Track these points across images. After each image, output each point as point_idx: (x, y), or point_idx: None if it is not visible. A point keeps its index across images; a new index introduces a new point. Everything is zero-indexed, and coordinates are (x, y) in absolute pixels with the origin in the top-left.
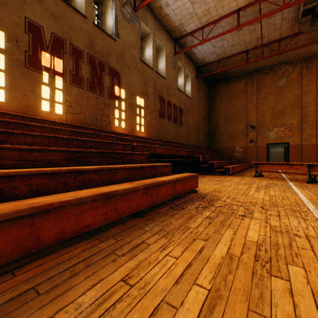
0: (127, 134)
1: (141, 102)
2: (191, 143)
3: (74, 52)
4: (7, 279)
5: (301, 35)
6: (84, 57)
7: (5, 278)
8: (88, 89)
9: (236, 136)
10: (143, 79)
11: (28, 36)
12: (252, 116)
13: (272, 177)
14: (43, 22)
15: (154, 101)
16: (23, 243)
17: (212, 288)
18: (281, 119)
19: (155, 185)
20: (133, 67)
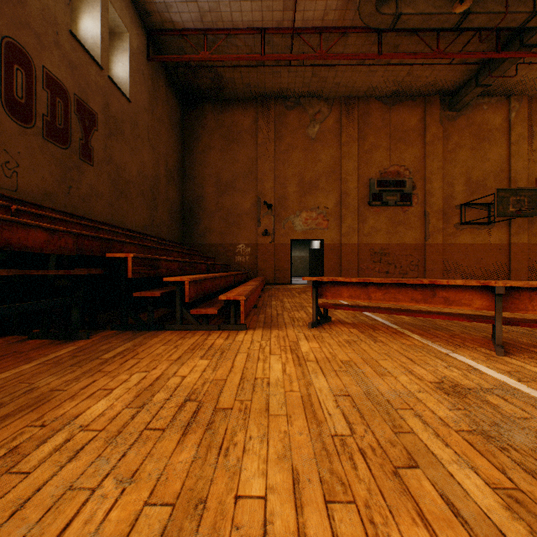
0: None
1: None
2: (131, 226)
3: None
4: None
5: (352, 37)
6: None
7: None
8: None
9: (239, 221)
10: None
11: None
12: (268, 184)
13: (356, 323)
14: None
15: None
16: None
17: None
18: (313, 197)
19: None
20: None
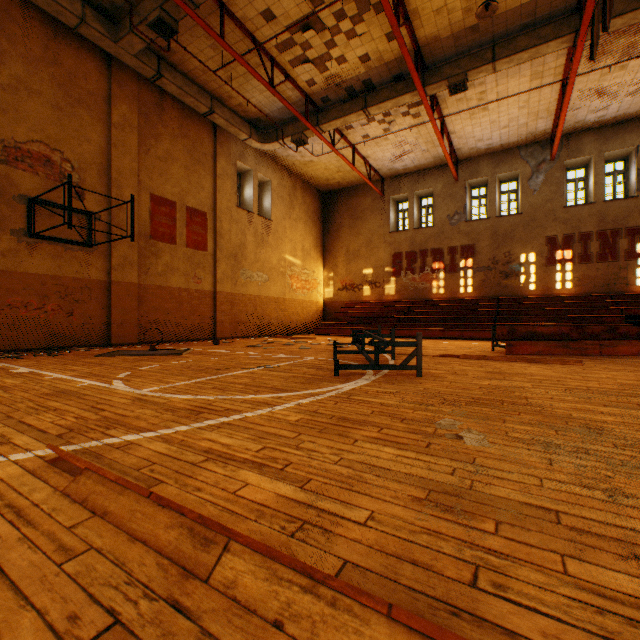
0: None
1: None
2: None
3: (581, 238)
4: None
5: None
6: (592, 236)
7: None
8: (597, 261)
9: None
10: None
11: (546, 247)
12: None
13: None
14: (556, 232)
15: None
16: None
17: None
18: None
19: None
20: None
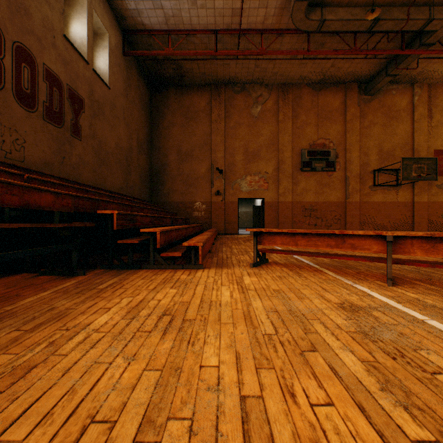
0: None
1: None
2: (110, 188)
3: None
4: None
5: (287, 37)
6: None
7: None
8: None
9: (196, 183)
10: None
11: None
12: (220, 154)
13: (287, 264)
14: None
15: None
16: None
17: None
18: (256, 164)
19: None
20: None
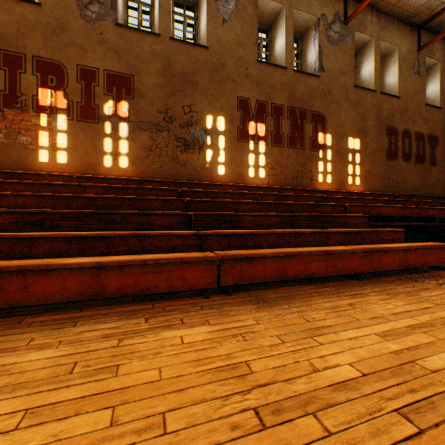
0: (334, 191)
1: (354, 144)
2: None
3: (274, 111)
4: (274, 290)
5: None
6: (284, 112)
7: (273, 289)
8: (288, 146)
9: None
10: (358, 111)
11: (239, 113)
12: None
13: None
14: (250, 93)
15: (376, 138)
16: (279, 272)
17: (427, 322)
18: None
19: (376, 250)
20: (343, 100)
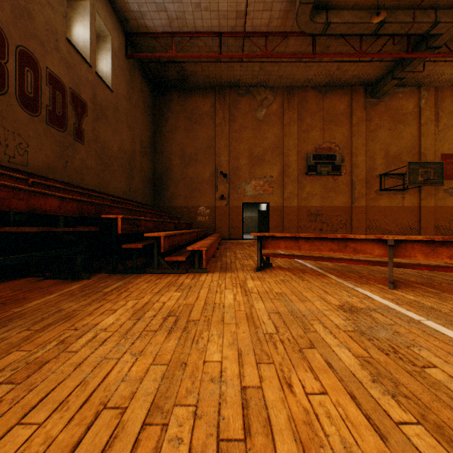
0: None
1: None
2: (113, 192)
3: None
4: None
5: (292, 39)
6: None
7: None
8: None
9: (200, 188)
10: None
11: None
12: (224, 158)
13: (291, 268)
14: None
15: None
16: None
17: None
18: (260, 168)
19: None
20: None
